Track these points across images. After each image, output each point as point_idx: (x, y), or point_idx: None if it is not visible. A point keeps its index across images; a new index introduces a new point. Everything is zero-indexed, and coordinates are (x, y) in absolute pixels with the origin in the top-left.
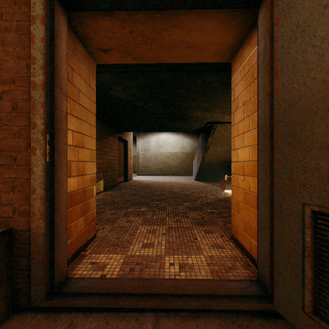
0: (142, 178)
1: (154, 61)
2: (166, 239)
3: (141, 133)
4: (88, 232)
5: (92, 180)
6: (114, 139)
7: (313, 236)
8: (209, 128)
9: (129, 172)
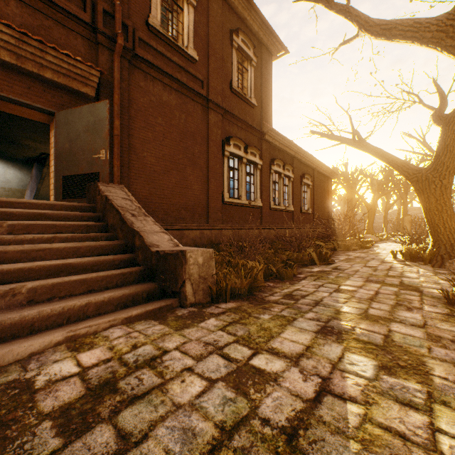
0: None
1: None
2: None
3: None
4: None
5: None
6: None
7: (63, 182)
8: (45, 159)
9: None
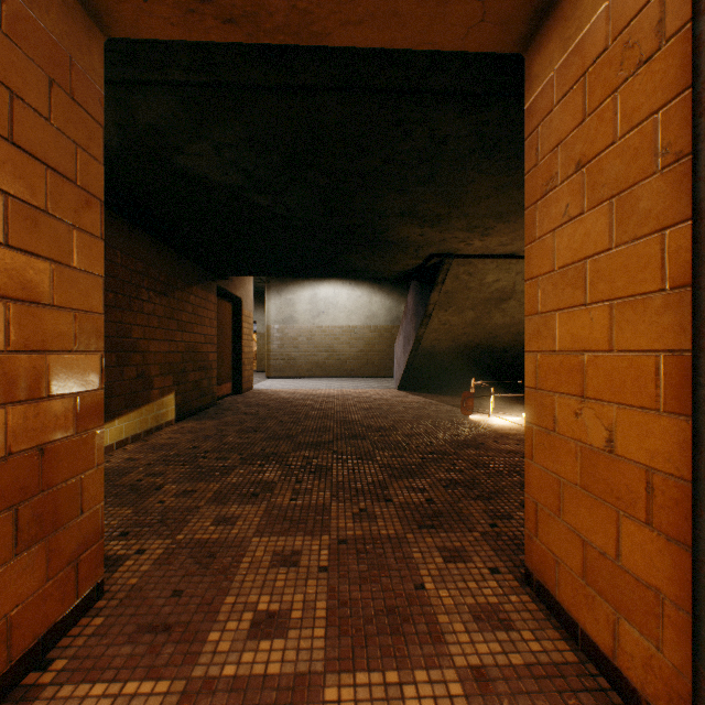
0: (278, 385)
1: (294, 35)
2: (331, 593)
3: (275, 283)
4: (66, 589)
5: (87, 413)
6: (206, 293)
7: None
8: (433, 269)
9: (245, 373)
